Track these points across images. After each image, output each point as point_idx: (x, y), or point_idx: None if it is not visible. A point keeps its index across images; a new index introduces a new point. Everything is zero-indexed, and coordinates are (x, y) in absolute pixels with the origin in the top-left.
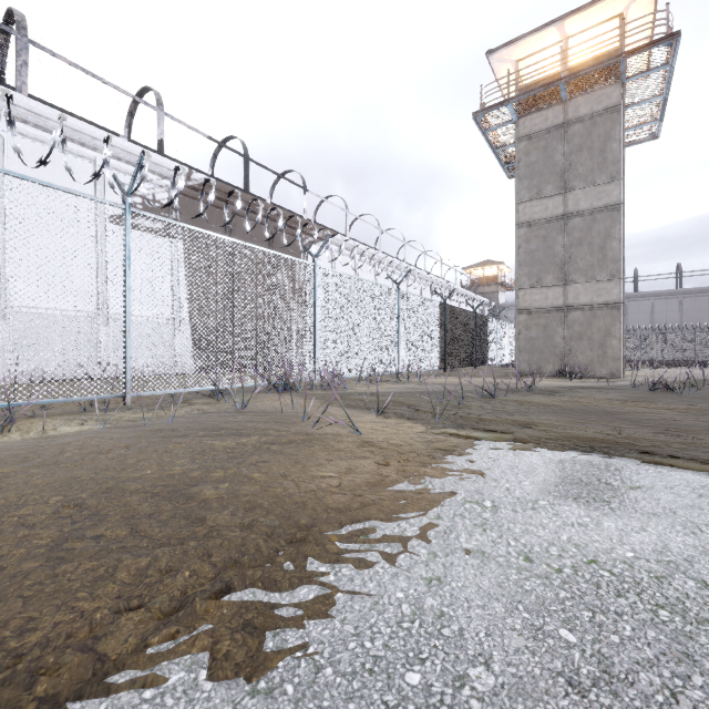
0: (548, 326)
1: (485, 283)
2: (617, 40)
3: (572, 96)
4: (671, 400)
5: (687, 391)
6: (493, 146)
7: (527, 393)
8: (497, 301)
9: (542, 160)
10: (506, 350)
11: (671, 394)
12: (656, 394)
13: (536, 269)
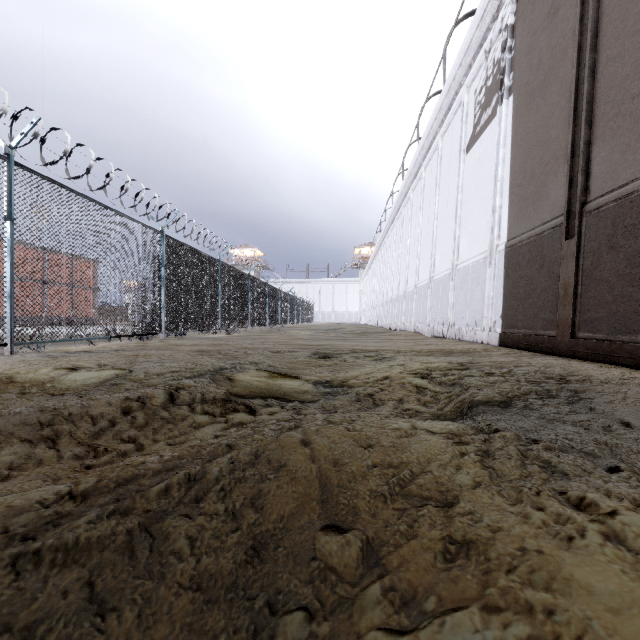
0: None
1: None
2: None
3: None
4: None
5: None
6: None
7: None
8: None
9: None
10: None
11: None
12: None
13: None
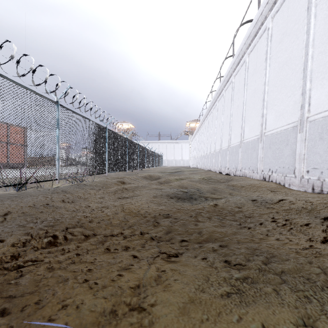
0: None
1: None
2: None
3: None
4: None
5: None
6: None
7: None
8: None
9: None
10: None
11: None
12: None
13: None
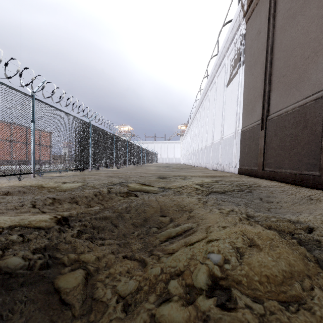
0: None
1: None
2: None
3: None
4: None
5: None
6: None
7: None
8: None
9: None
10: None
11: None
12: None
13: None
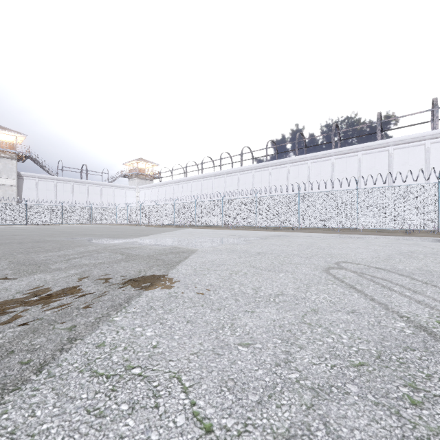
0: None
1: None
2: None
3: None
4: None
5: None
6: None
7: None
8: None
9: None
10: None
11: None
12: None
13: None
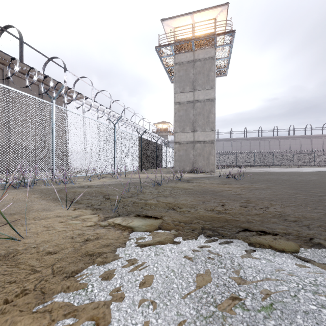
0: (187, 150)
1: (163, 131)
2: (213, 28)
3: (196, 49)
4: (236, 182)
5: (239, 178)
6: (164, 66)
7: (178, 182)
8: (168, 139)
9: (185, 75)
10: (170, 161)
11: (234, 180)
12: (229, 180)
13: (182, 124)
